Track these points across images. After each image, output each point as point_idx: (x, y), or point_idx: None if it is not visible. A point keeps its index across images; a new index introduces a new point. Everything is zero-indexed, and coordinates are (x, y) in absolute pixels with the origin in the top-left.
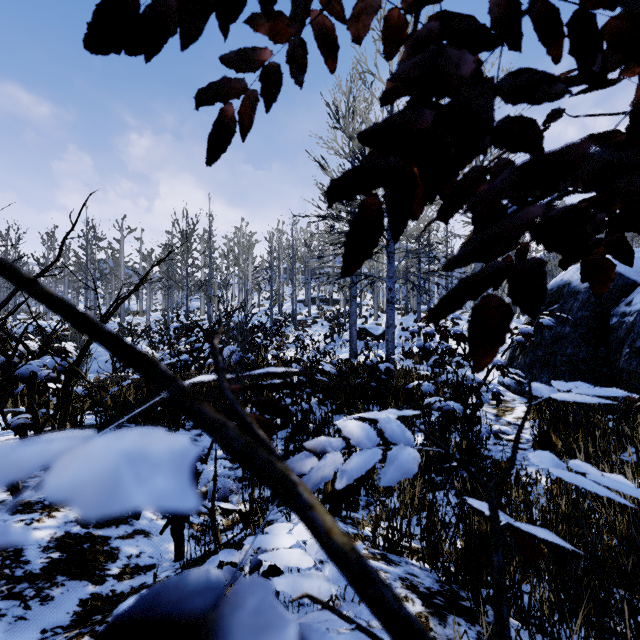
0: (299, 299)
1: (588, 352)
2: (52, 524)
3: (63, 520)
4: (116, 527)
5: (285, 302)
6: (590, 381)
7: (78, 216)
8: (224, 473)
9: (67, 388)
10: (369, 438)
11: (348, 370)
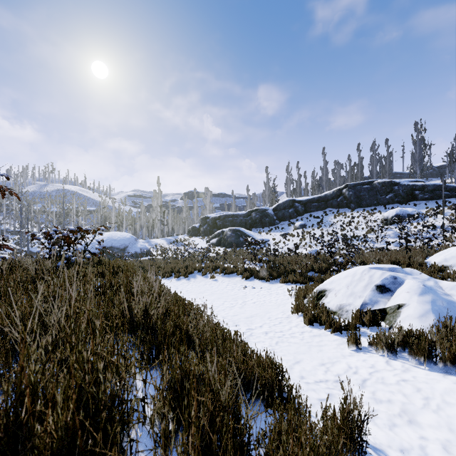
0: None
1: None
2: None
3: None
4: None
5: None
6: None
7: None
8: None
9: None
10: None
11: None
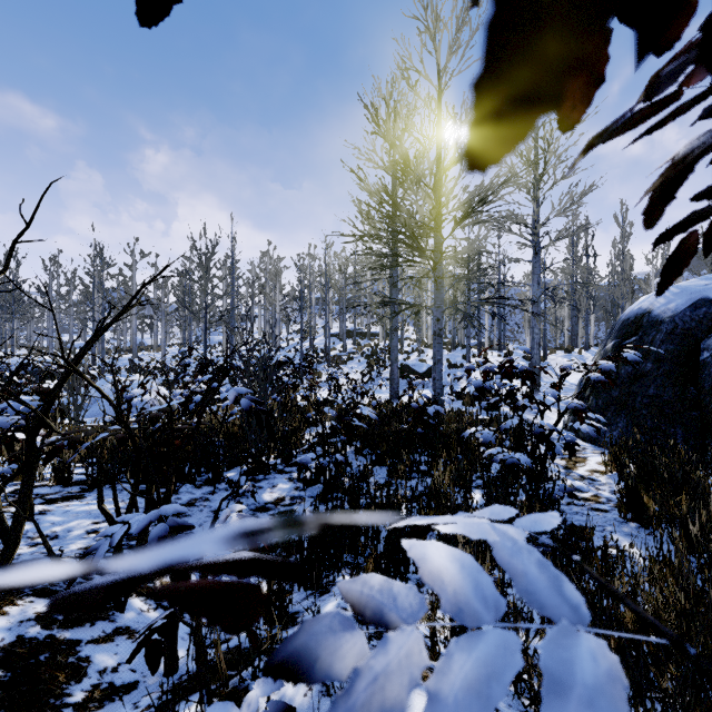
0: (333, 332)
1: (674, 393)
2: (1, 625)
3: (18, 618)
4: (91, 625)
5: (317, 336)
6: (677, 427)
7: (34, 212)
8: None
9: (30, 441)
10: (481, 596)
11: (389, 413)
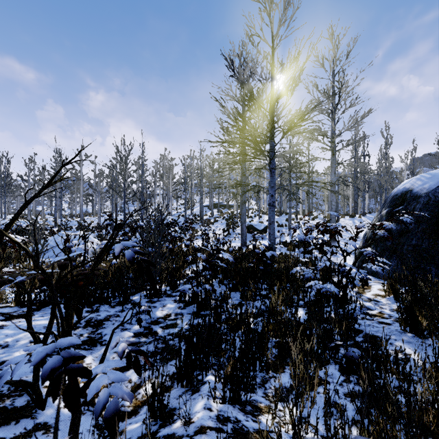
0: (205, 205)
1: (429, 243)
2: None
3: None
4: (15, 423)
5: (195, 207)
6: (431, 266)
7: None
8: (117, 378)
9: None
10: None
11: (241, 256)
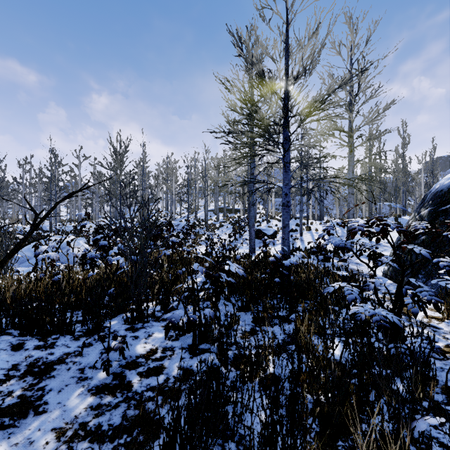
0: (210, 209)
1: None
2: None
3: None
4: None
5: (200, 211)
6: None
7: None
8: None
9: None
10: None
11: (250, 264)
